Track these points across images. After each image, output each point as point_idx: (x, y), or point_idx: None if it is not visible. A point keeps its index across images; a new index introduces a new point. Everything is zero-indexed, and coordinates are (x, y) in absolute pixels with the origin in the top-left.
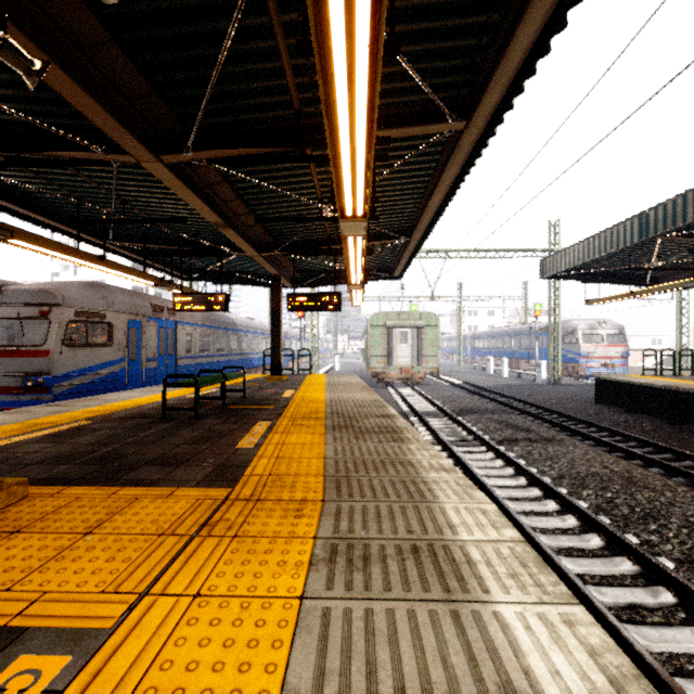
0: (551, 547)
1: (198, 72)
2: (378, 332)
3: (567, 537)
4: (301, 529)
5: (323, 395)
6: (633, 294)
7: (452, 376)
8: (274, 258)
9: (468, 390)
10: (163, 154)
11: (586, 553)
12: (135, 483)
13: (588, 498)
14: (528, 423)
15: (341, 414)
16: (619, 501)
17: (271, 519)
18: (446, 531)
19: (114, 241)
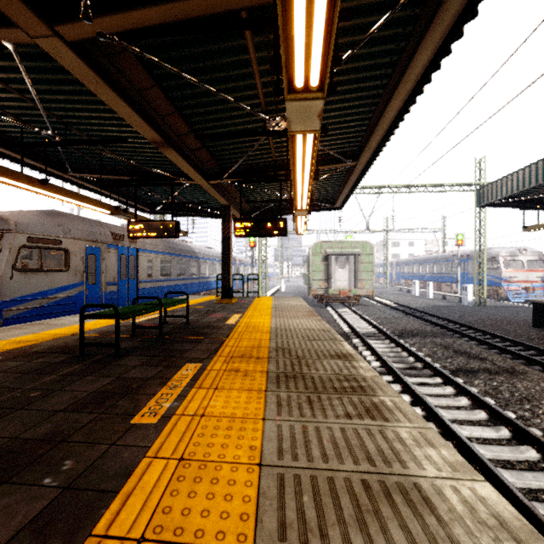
0: None
1: None
2: (319, 259)
3: None
4: None
5: (268, 321)
6: None
7: (382, 297)
8: (224, 188)
9: (401, 311)
10: (57, 22)
11: None
12: None
13: None
14: (476, 349)
15: (287, 351)
16: None
17: None
18: None
19: (74, 173)
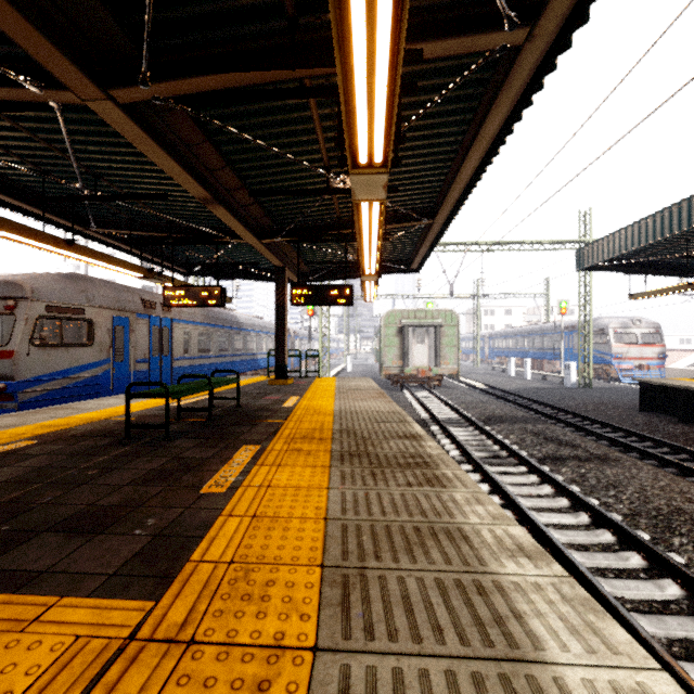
0: (656, 636)
1: None
2: (393, 331)
3: (676, 619)
4: None
5: (332, 403)
6: (692, 285)
7: (471, 378)
8: (278, 247)
9: (491, 394)
10: (112, 87)
11: None
12: None
13: (683, 549)
14: (570, 435)
15: (352, 433)
16: None
17: None
18: None
19: (98, 228)
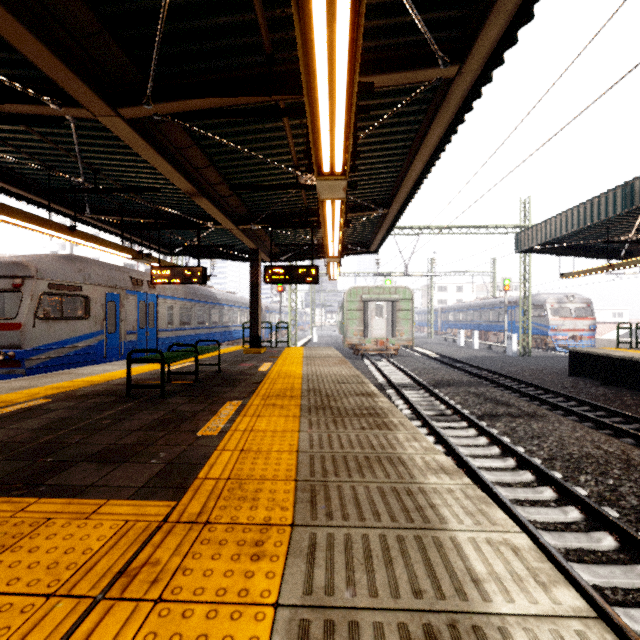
0: (557, 547)
1: (152, 1)
2: (355, 305)
3: (574, 535)
4: (258, 585)
5: (300, 369)
6: (612, 267)
7: (425, 348)
8: (252, 232)
9: (442, 362)
10: (120, 106)
11: (598, 556)
12: (58, 490)
13: (587, 484)
14: (507, 396)
15: (317, 392)
16: (625, 490)
17: (218, 563)
18: (470, 592)
19: (92, 214)
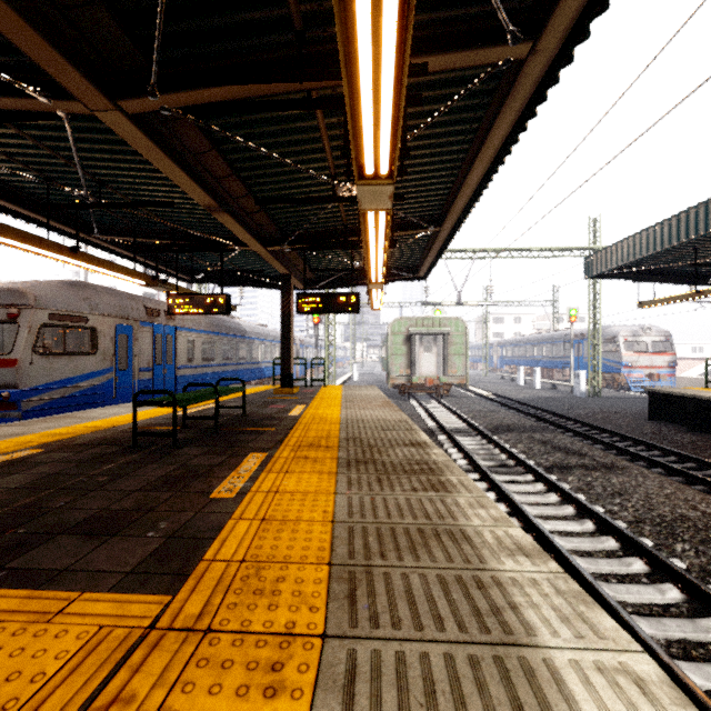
0: (655, 638)
1: None
2: (400, 339)
3: (675, 622)
4: None
5: (338, 412)
6: (700, 293)
7: (479, 387)
8: (284, 255)
9: (500, 403)
10: (121, 98)
11: (709, 650)
12: (21, 576)
13: (685, 555)
14: (578, 444)
15: (358, 441)
16: None
17: (216, 700)
18: None
19: (101, 235)
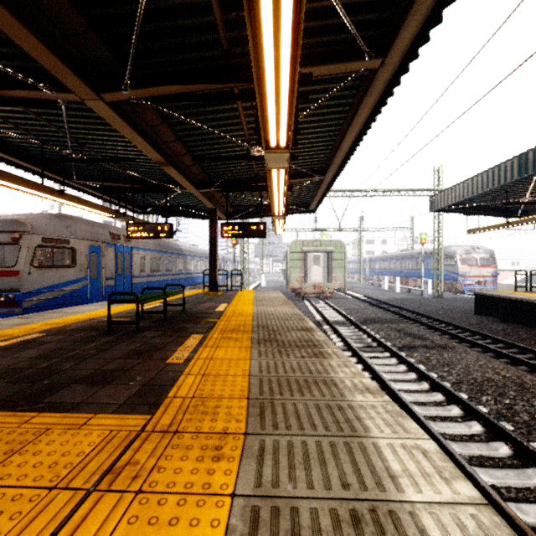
0: (462, 454)
1: (130, 6)
2: (296, 256)
3: (476, 444)
4: (218, 480)
5: (251, 308)
6: (510, 224)
7: (355, 291)
8: (211, 195)
9: (369, 303)
10: (103, 92)
11: (496, 462)
12: (54, 406)
13: (487, 403)
14: (422, 331)
15: (265, 327)
16: (518, 408)
17: (185, 463)
18: (388, 485)
19: (78, 180)
